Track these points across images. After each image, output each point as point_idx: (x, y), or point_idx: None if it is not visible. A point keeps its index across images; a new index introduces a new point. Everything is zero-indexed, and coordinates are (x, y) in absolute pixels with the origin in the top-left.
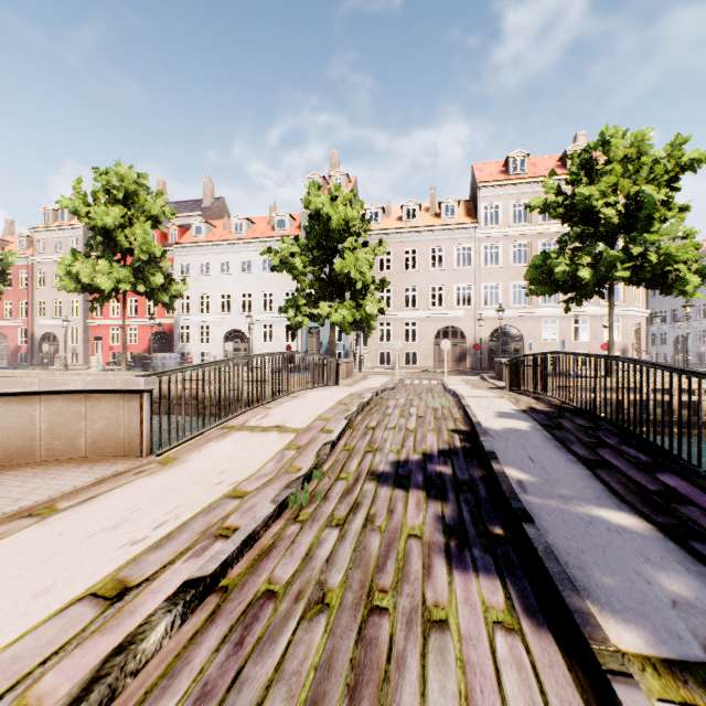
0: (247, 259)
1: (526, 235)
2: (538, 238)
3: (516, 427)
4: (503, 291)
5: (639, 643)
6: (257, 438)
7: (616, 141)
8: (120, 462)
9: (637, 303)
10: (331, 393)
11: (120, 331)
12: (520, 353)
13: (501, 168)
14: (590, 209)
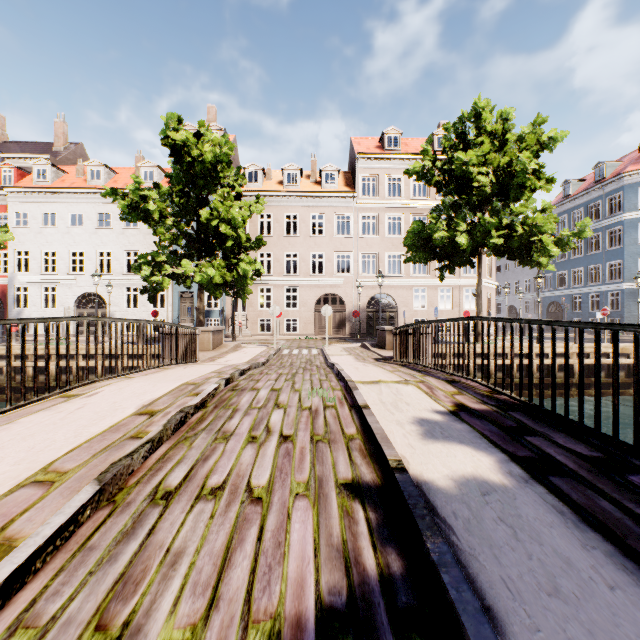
0: (106, 212)
1: (400, 208)
2: (410, 212)
3: (478, 474)
4: (379, 261)
5: None
6: None
7: (485, 116)
8: None
9: (488, 276)
10: (151, 383)
11: None
12: (394, 320)
13: (377, 143)
14: (467, 175)
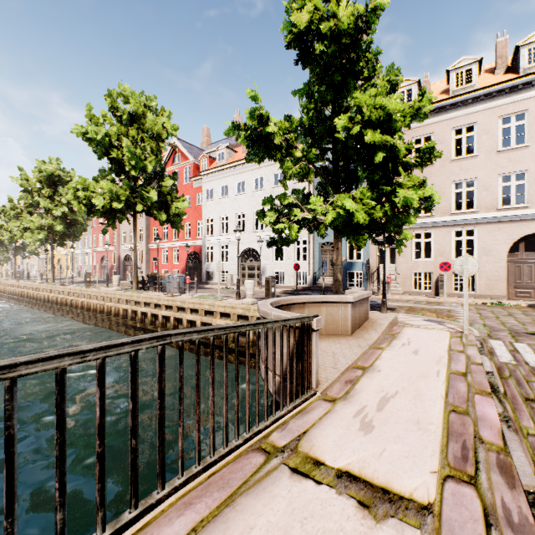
0: (259, 176)
1: None
2: None
3: None
4: None
5: None
6: None
7: None
8: None
9: None
10: None
11: (168, 252)
12: None
13: None
14: None
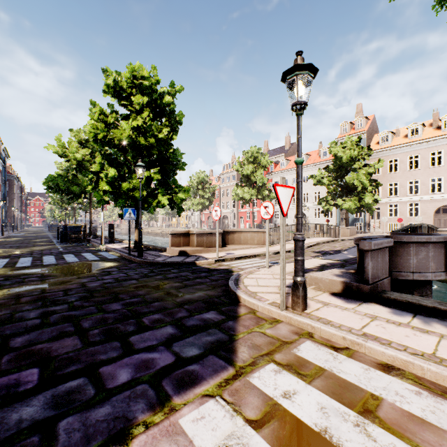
0: (306, 175)
1: None
2: None
3: None
4: None
5: (321, 258)
6: (290, 245)
7: None
8: (262, 245)
9: None
10: (323, 238)
11: (250, 214)
12: None
13: None
14: None
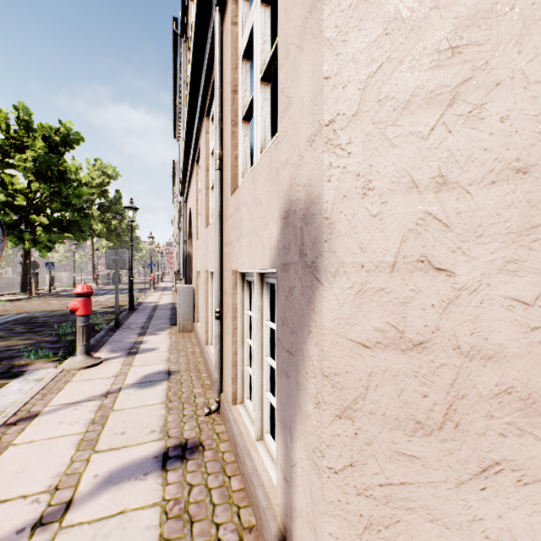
0: None
1: None
2: None
3: None
4: None
5: None
6: None
7: None
8: None
9: None
10: None
11: None
12: None
13: None
14: None
